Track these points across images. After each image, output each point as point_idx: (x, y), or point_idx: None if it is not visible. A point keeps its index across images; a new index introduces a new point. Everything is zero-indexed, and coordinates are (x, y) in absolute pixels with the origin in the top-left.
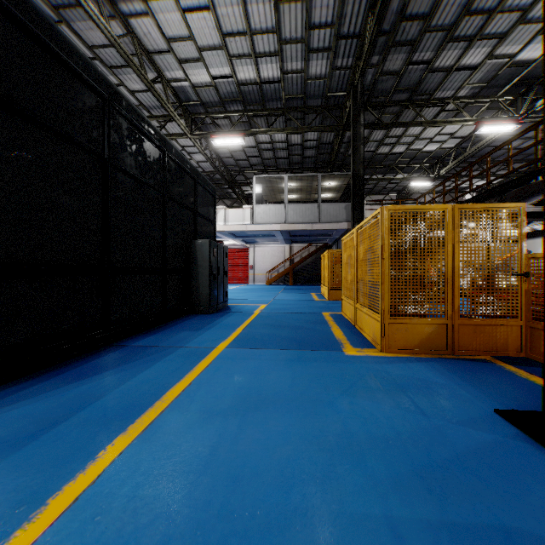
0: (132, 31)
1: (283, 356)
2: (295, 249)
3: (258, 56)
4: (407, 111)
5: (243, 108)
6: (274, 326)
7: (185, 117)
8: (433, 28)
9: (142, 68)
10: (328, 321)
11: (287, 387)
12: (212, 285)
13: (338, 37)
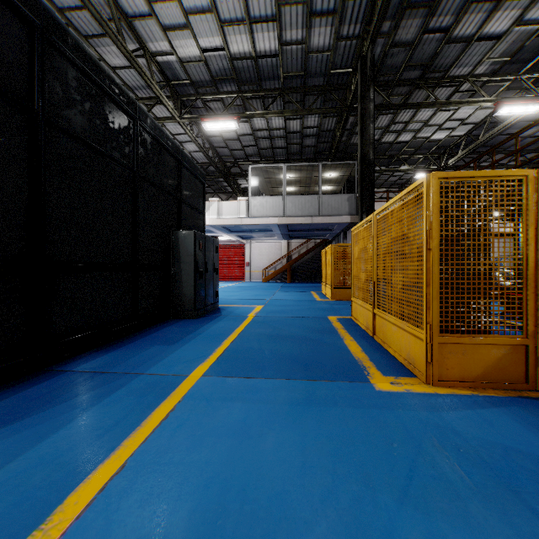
0: None
1: (285, 393)
2: (292, 245)
3: (253, 22)
4: (417, 93)
5: (237, 89)
6: (271, 337)
7: (173, 98)
8: None
9: (120, 34)
10: (337, 329)
11: (295, 476)
12: (198, 284)
13: None
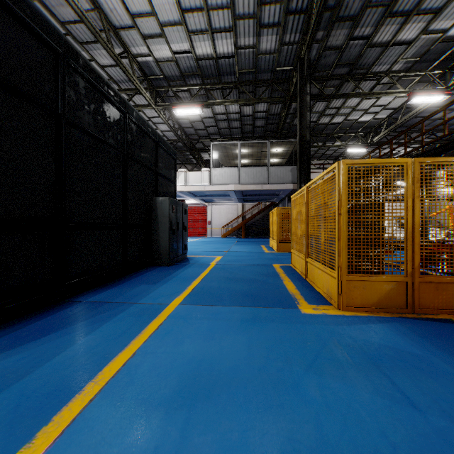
0: (99, 7)
1: (238, 315)
2: (246, 207)
3: (214, 32)
4: (346, 85)
5: (201, 82)
6: (229, 279)
7: (150, 89)
8: (373, 4)
9: (109, 42)
10: (279, 273)
11: (243, 359)
12: (171, 239)
13: (287, 13)
